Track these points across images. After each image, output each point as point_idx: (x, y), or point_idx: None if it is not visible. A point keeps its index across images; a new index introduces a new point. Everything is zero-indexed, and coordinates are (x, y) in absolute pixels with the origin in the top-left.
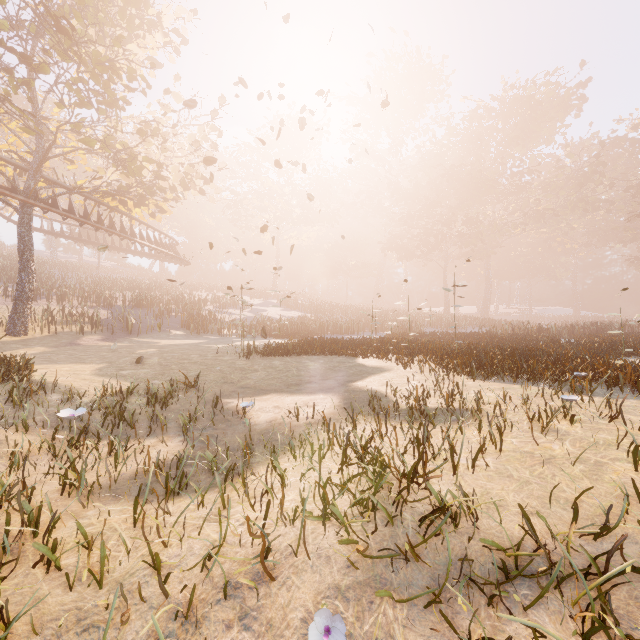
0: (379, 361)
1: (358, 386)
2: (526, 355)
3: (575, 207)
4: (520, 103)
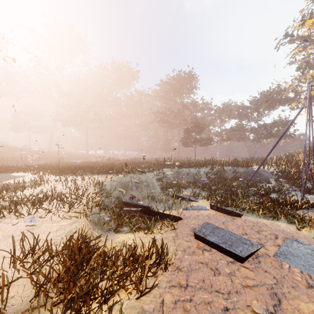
0: (24, 174)
1: (4, 183)
2: (79, 167)
3: (135, 115)
4: (117, 70)
